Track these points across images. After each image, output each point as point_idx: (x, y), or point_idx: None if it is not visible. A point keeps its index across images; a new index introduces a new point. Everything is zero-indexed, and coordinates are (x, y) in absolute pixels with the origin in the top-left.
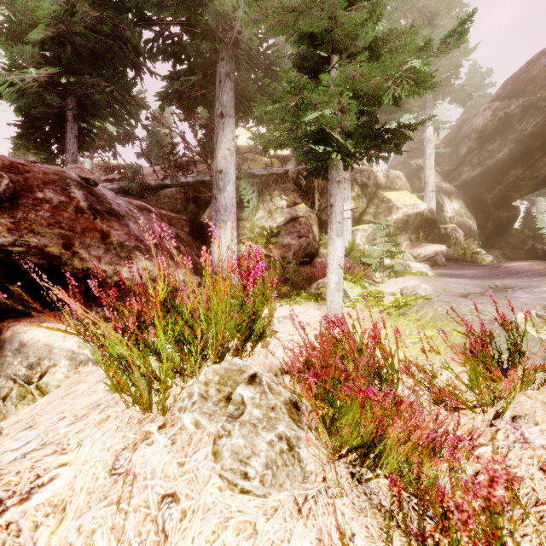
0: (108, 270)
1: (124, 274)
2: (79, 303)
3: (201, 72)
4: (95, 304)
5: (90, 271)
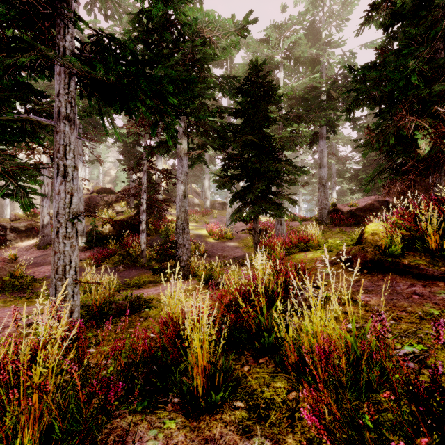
0: None
1: None
2: None
3: None
4: None
5: None
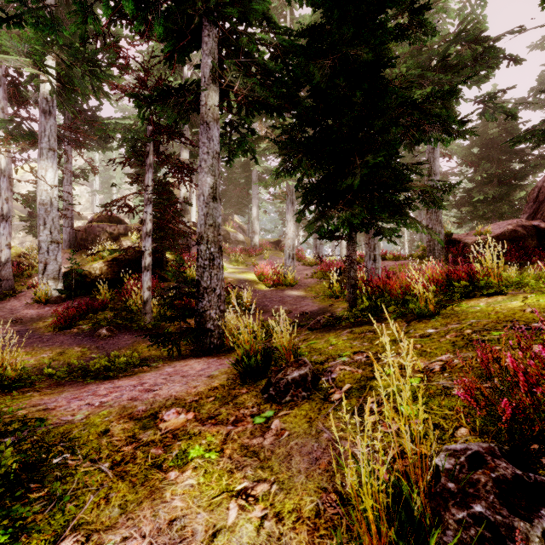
0: None
1: None
2: None
3: None
4: None
5: None
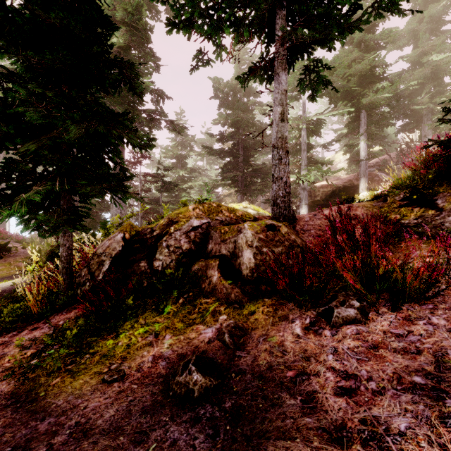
0: None
1: None
2: None
3: (415, 122)
4: None
5: None
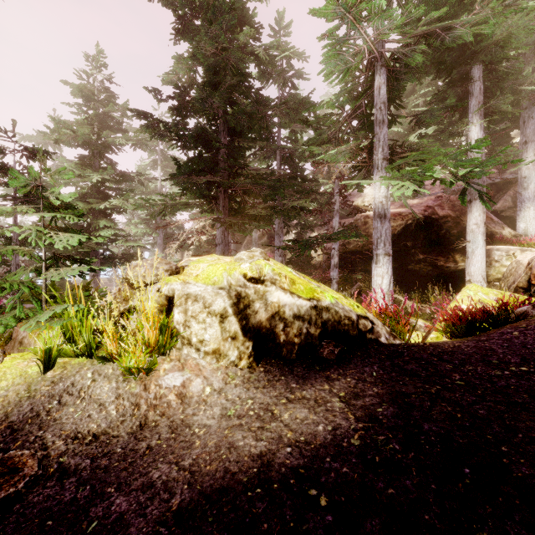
0: (498, 231)
1: (503, 233)
2: (497, 241)
3: (507, 120)
4: (502, 242)
5: (492, 232)
